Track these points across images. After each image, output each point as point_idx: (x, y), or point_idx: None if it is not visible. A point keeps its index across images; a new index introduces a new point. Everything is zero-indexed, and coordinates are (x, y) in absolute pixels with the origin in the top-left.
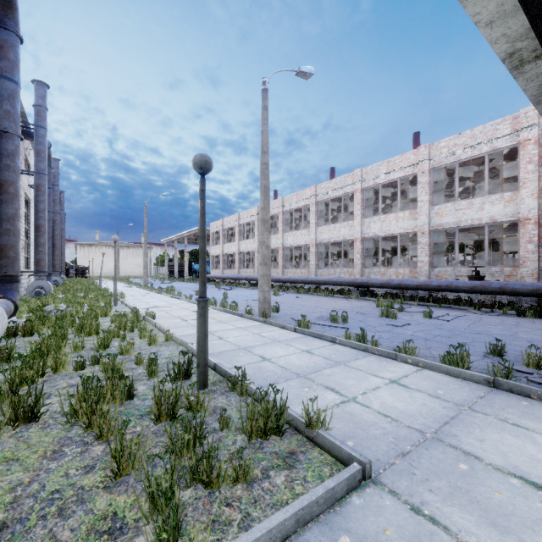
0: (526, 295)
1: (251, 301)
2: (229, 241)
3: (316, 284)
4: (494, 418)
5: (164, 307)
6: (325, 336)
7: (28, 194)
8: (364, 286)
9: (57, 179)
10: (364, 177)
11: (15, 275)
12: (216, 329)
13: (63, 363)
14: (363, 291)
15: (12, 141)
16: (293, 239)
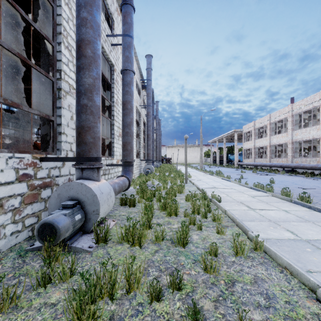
0: None
1: (307, 189)
2: (259, 137)
3: None
4: None
5: (221, 188)
6: None
7: (144, 119)
8: None
9: (157, 112)
10: None
11: (131, 161)
12: (314, 237)
13: (136, 280)
14: None
15: (129, 75)
16: None
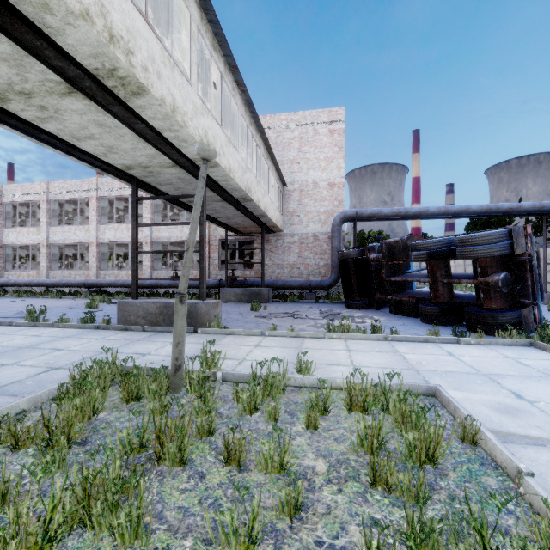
0: (196, 287)
1: None
2: None
3: (48, 288)
4: (74, 338)
5: None
6: (4, 322)
7: None
8: (95, 287)
9: None
10: (100, 187)
11: None
12: None
13: None
14: (94, 291)
15: None
16: (17, 236)
